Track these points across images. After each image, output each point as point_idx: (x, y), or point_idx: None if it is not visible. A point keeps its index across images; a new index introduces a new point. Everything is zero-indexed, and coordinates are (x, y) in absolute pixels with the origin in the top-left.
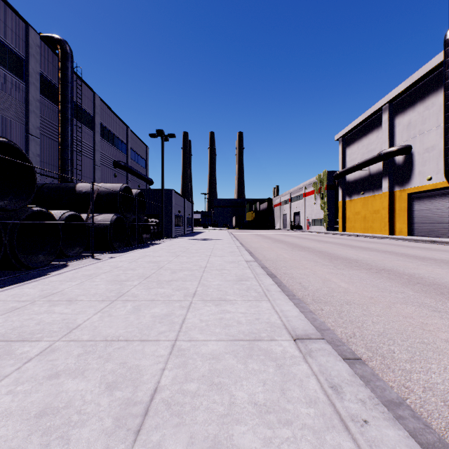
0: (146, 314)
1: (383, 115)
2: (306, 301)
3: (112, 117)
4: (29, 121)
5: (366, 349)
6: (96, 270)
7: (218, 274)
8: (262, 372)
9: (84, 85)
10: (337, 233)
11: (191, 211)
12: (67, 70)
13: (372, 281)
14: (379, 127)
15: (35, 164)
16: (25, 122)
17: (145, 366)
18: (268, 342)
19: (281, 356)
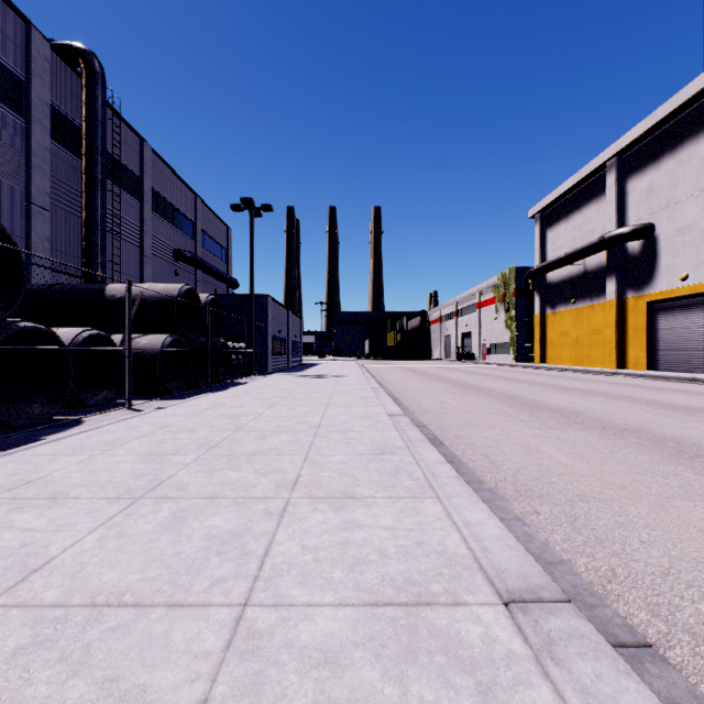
0: (194, 532)
1: (607, 176)
2: (504, 493)
3: (172, 179)
4: (31, 182)
5: (649, 611)
6: (125, 432)
7: (341, 441)
8: None
9: (125, 126)
10: (532, 367)
11: (299, 331)
12: (96, 100)
13: (614, 452)
14: (601, 195)
15: (42, 253)
16: (25, 184)
17: (161, 691)
18: (448, 611)
19: (484, 654)
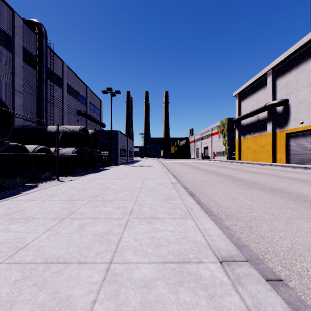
0: (88, 233)
1: (268, 78)
2: (221, 217)
3: (76, 79)
4: (14, 80)
5: (282, 266)
6: (57, 190)
7: (150, 194)
8: (194, 305)
9: (55, 56)
10: (234, 162)
11: (132, 146)
12: (43, 45)
13: (270, 199)
14: (265, 86)
15: (19, 112)
16: (12, 81)
17: (76, 297)
18: (196, 265)
19: (211, 282)
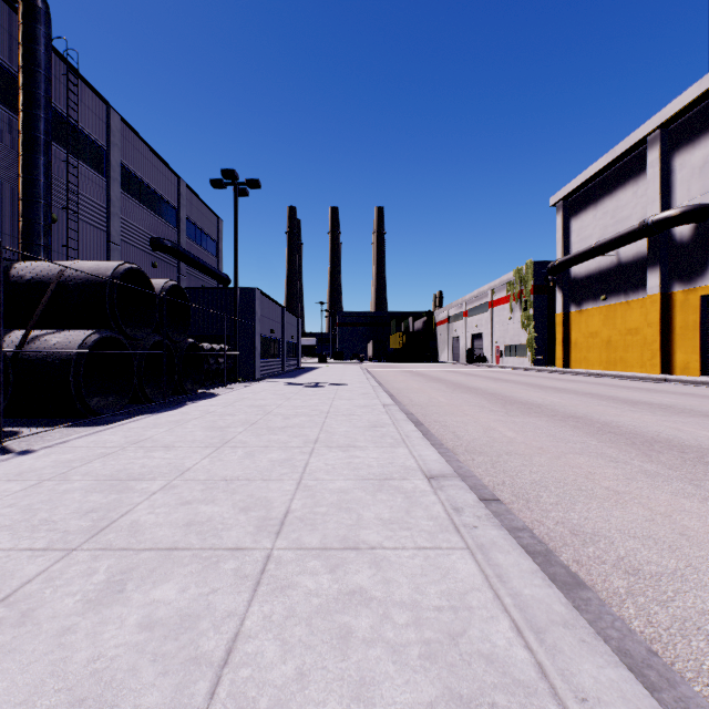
0: None
1: (649, 152)
2: None
3: (148, 157)
4: None
5: None
6: None
7: (325, 620)
8: None
9: (85, 87)
10: (556, 371)
11: (297, 331)
12: (36, 41)
13: None
14: (640, 175)
15: None
16: None
17: None
18: None
19: None
